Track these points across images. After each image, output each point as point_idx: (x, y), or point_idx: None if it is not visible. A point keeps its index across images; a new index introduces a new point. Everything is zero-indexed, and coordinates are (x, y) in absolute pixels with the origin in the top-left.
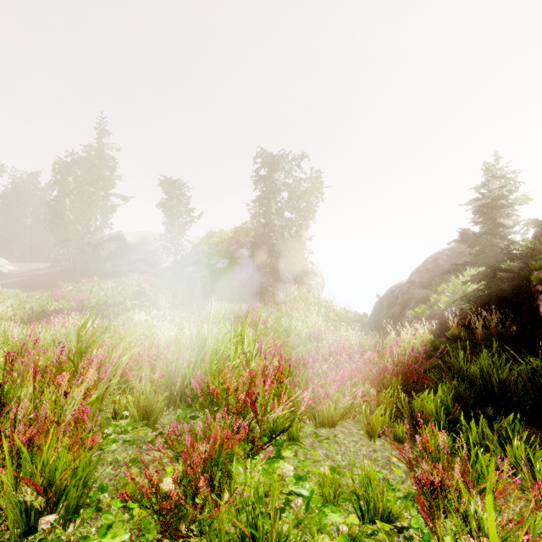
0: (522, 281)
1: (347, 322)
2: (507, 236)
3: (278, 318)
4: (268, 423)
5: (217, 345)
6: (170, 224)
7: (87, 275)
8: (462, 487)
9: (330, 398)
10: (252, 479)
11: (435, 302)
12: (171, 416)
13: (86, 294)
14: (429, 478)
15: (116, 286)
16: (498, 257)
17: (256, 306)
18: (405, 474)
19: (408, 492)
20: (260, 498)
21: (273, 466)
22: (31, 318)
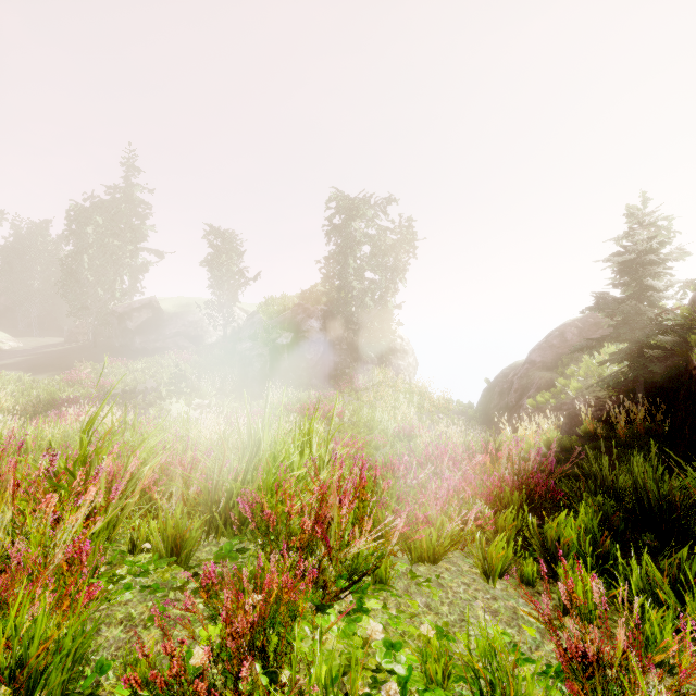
0: (679, 361)
1: (447, 414)
2: (658, 302)
3: (357, 408)
4: (346, 560)
5: (275, 449)
6: (218, 288)
7: (111, 353)
8: (639, 671)
9: (431, 522)
10: (323, 646)
11: (562, 389)
12: (211, 547)
13: (109, 378)
14: (580, 646)
15: (148, 368)
16: (646, 329)
17: (329, 394)
18: (539, 635)
19: (547, 663)
20: (334, 677)
21: (354, 627)
22: (37, 408)
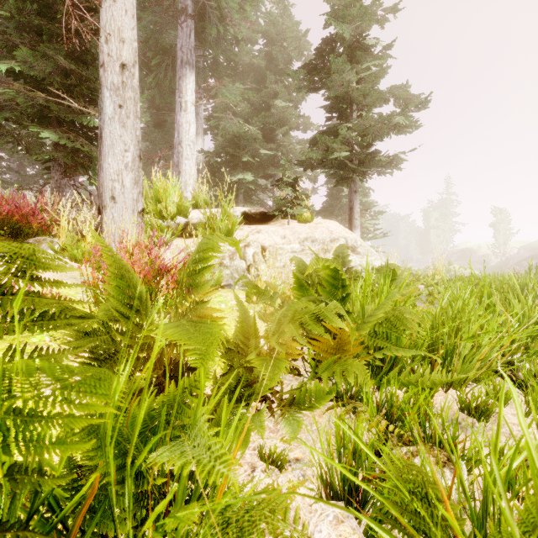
0: None
1: None
2: None
3: None
4: None
5: None
6: (497, 238)
7: None
8: None
9: None
10: None
11: None
12: None
13: None
14: None
15: None
16: None
17: None
18: None
19: None
20: None
21: None
22: None
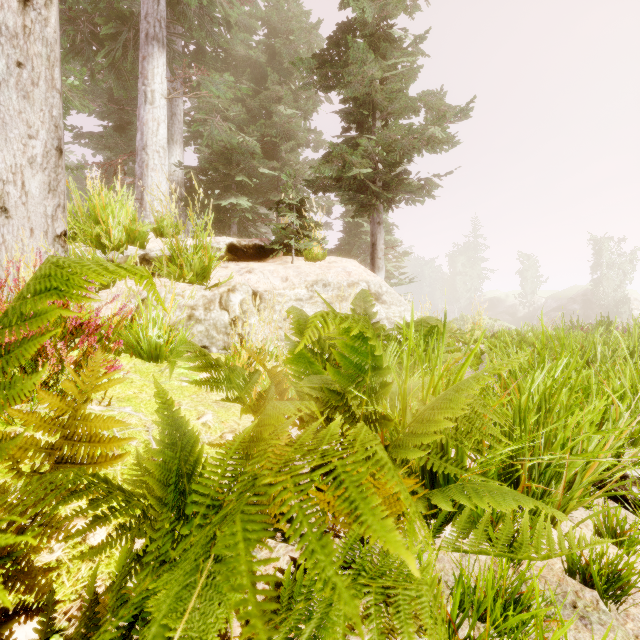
0: None
1: None
2: None
3: None
4: None
5: None
6: (524, 287)
7: None
8: None
9: None
10: None
11: None
12: None
13: None
14: None
15: None
16: None
17: None
18: None
19: None
20: None
21: None
22: None
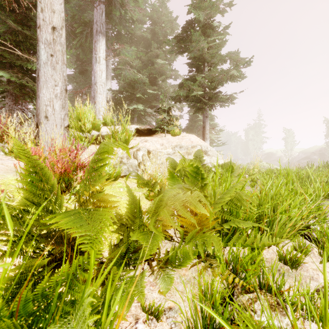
0: None
1: None
2: None
3: None
4: None
5: None
6: (286, 146)
7: None
8: None
9: None
10: None
11: None
12: None
13: None
14: None
15: None
16: None
17: None
18: None
19: None
20: None
21: None
22: None
